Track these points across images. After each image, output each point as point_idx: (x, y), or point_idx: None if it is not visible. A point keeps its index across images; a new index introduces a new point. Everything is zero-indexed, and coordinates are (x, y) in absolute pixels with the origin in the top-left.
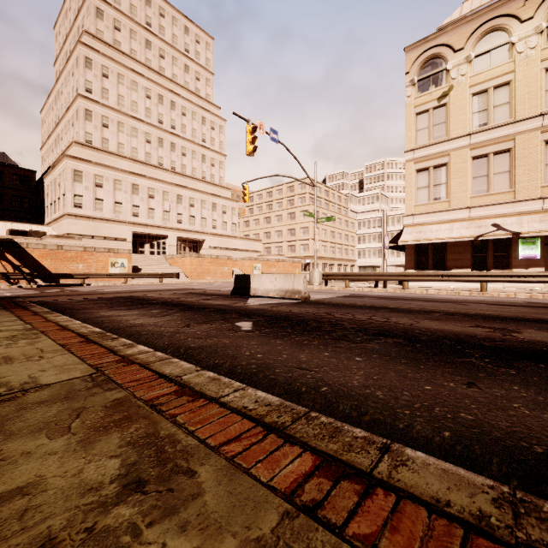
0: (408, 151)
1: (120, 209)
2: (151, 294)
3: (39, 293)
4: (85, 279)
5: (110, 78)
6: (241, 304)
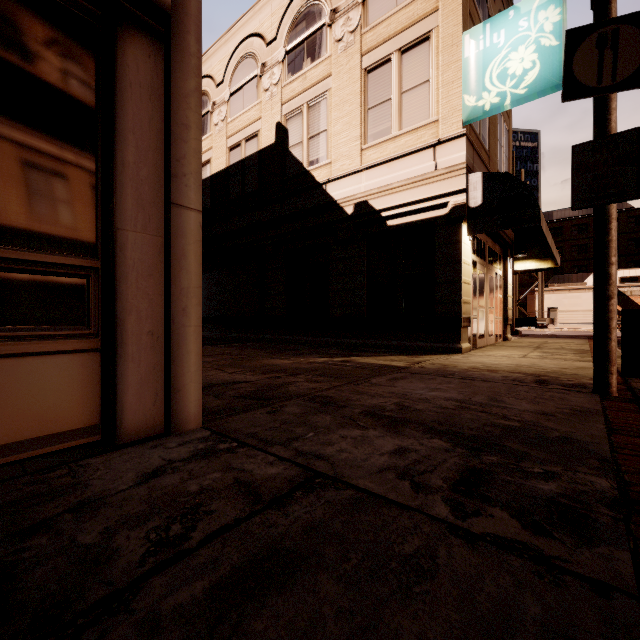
0: None
1: None
2: None
3: None
4: None
5: None
6: None
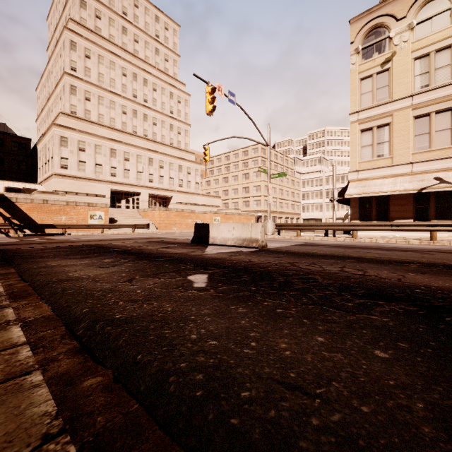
0: (353, 114)
1: (100, 170)
2: (117, 242)
3: (17, 241)
4: (67, 229)
5: (91, 58)
6: (198, 252)
